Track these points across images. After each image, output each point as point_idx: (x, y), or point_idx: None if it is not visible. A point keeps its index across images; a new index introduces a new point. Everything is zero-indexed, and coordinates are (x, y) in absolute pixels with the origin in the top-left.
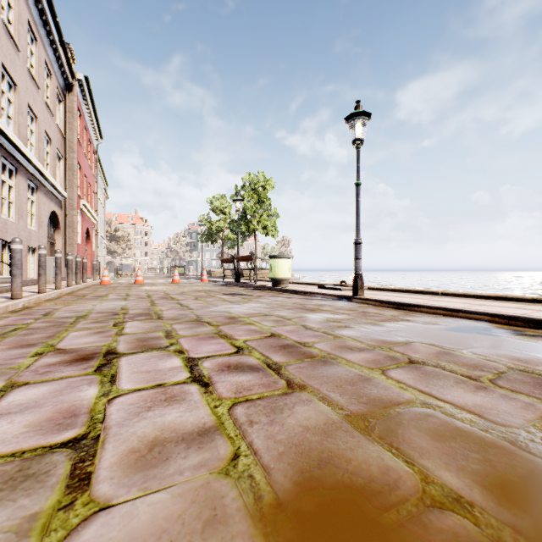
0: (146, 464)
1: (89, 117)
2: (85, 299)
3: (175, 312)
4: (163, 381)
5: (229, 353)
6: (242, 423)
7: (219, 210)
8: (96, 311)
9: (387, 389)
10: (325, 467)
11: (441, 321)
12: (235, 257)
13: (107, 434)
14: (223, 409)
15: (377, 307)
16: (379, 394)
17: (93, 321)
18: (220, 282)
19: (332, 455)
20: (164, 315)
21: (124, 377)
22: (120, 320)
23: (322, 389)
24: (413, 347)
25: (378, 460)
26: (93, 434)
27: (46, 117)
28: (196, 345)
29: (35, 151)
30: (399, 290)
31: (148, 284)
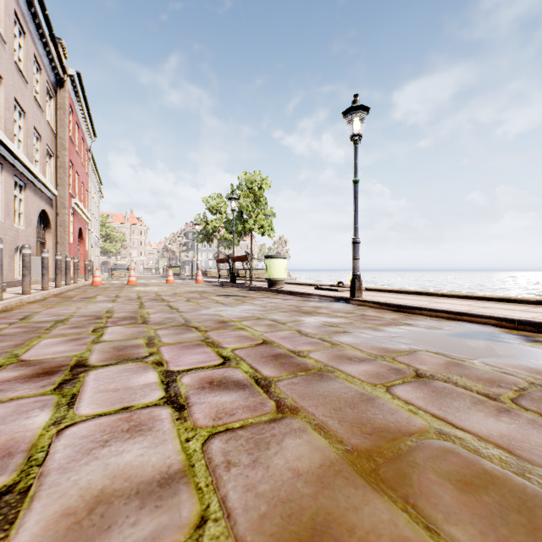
0: (78, 537)
1: (82, 114)
2: (72, 301)
3: (163, 315)
4: (131, 403)
5: (213, 365)
6: (217, 466)
7: (215, 209)
8: (78, 314)
9: (394, 412)
10: (320, 539)
11: (445, 325)
12: (231, 257)
13: (41, 485)
14: (197, 443)
15: (376, 310)
16: (385, 420)
17: (72, 326)
18: (215, 282)
19: (329, 517)
20: (150, 319)
21: (86, 397)
22: (101, 325)
23: (317, 413)
24: (419, 357)
25: (391, 526)
26: (23, 484)
27: (35, 113)
28: (179, 354)
29: (24, 147)
30: (398, 291)
31: (141, 284)
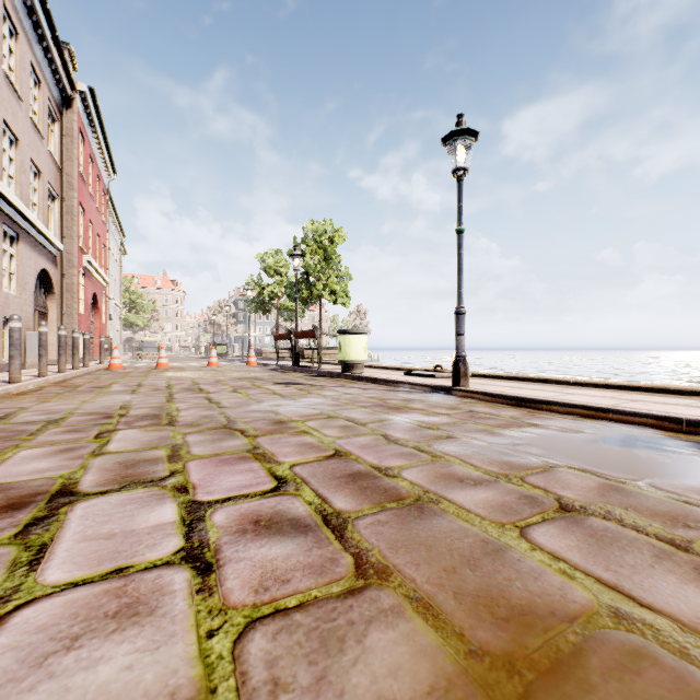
0: None
1: (96, 143)
2: (76, 391)
3: (198, 412)
4: (130, 560)
5: (262, 491)
6: (255, 691)
7: (273, 270)
8: (81, 411)
9: (538, 575)
10: None
11: (585, 426)
12: (293, 333)
13: None
14: (224, 641)
15: (488, 404)
16: (527, 590)
17: (68, 429)
18: (273, 366)
19: None
20: (180, 418)
21: (61, 550)
22: (110, 427)
23: (419, 577)
24: (558, 476)
25: None
26: None
27: (32, 140)
28: (213, 474)
29: (16, 186)
30: (514, 377)
31: (175, 368)
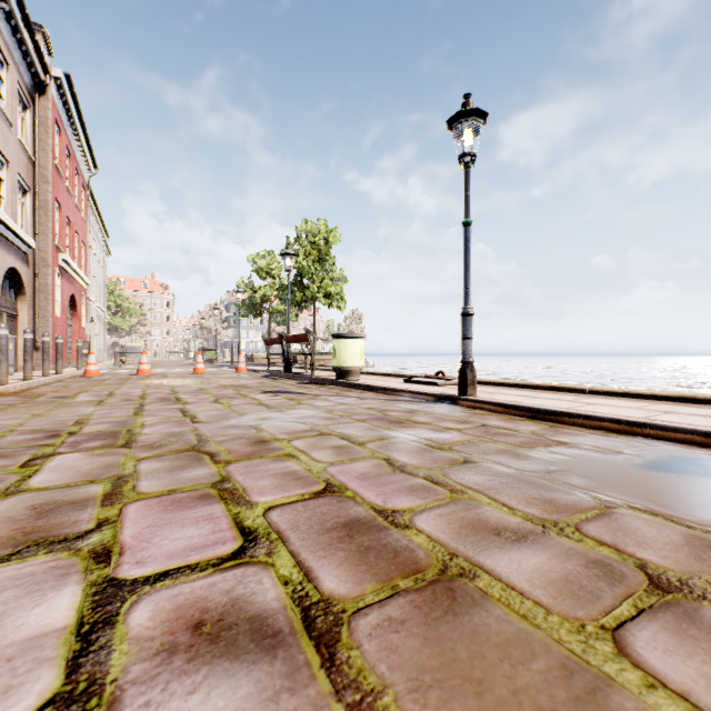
0: None
1: (75, 135)
2: (33, 402)
3: (166, 428)
4: None
5: (218, 558)
6: None
7: (265, 272)
8: (24, 428)
9: None
10: None
11: (622, 445)
12: (284, 337)
13: None
14: None
15: (501, 416)
16: None
17: None
18: (263, 372)
19: None
20: (141, 436)
21: None
22: (48, 450)
23: None
24: (624, 524)
25: None
26: None
27: None
28: (156, 526)
29: None
30: (523, 385)
31: (157, 375)
